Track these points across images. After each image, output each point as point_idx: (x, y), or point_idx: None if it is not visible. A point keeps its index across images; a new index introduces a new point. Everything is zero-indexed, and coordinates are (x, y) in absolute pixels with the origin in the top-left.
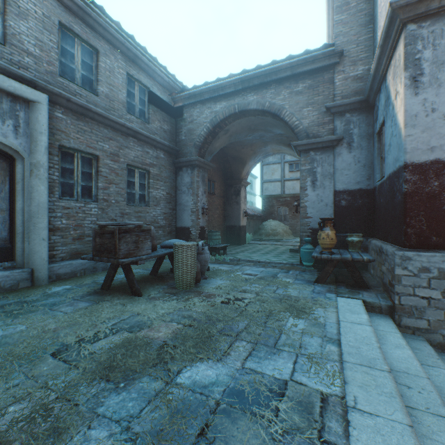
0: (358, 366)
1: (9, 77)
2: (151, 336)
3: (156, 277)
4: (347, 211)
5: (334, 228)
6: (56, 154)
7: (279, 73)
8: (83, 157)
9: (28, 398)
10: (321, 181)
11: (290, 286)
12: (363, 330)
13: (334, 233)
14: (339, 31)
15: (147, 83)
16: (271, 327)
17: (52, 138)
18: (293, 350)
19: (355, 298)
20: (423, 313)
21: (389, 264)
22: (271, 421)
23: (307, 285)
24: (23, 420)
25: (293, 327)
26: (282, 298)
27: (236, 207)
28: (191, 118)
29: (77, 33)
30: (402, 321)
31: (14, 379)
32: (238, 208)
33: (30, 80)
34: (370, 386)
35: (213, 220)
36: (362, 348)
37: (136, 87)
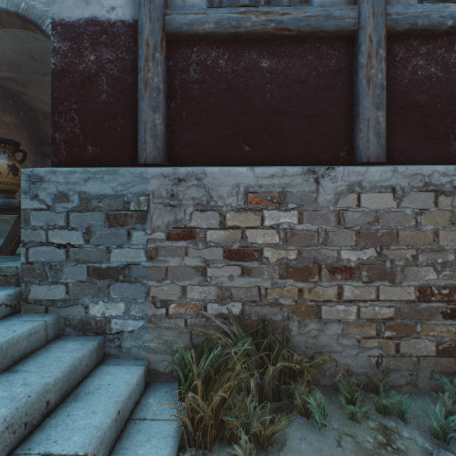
0: None
1: None
2: None
3: None
4: None
5: (23, 161)
6: None
7: None
8: None
9: None
10: None
11: None
12: None
13: (11, 164)
14: None
15: None
16: None
17: None
18: None
19: None
20: (60, 274)
21: None
22: None
23: None
24: None
25: None
26: None
27: None
28: None
29: None
30: (33, 293)
31: None
32: None
33: None
34: None
35: None
36: None
37: None
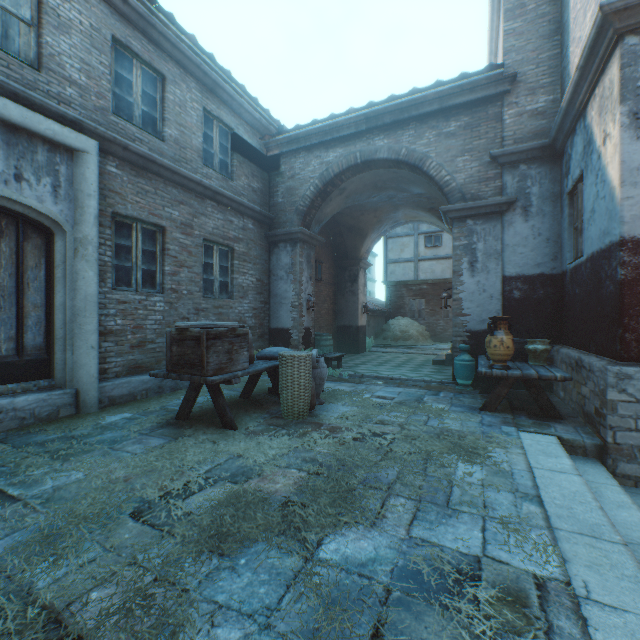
0: (577, 535)
1: (46, 116)
2: (265, 490)
3: (249, 402)
4: (522, 305)
5: (509, 331)
6: (108, 226)
7: (421, 106)
8: (144, 229)
9: (114, 579)
10: (483, 263)
11: (446, 415)
12: (570, 482)
13: (511, 338)
14: (510, 46)
15: (230, 123)
16: (435, 476)
17: (103, 203)
18: (475, 511)
19: (546, 434)
20: None
21: (596, 384)
22: (472, 618)
23: (471, 414)
24: (116, 612)
25: (466, 476)
26: (440, 433)
27: (351, 299)
28: (292, 172)
29: (136, 52)
30: (619, 468)
31: (88, 551)
32: (355, 301)
33: (75, 120)
34: (603, 567)
35: (320, 318)
36: (576, 509)
37: (215, 129)
